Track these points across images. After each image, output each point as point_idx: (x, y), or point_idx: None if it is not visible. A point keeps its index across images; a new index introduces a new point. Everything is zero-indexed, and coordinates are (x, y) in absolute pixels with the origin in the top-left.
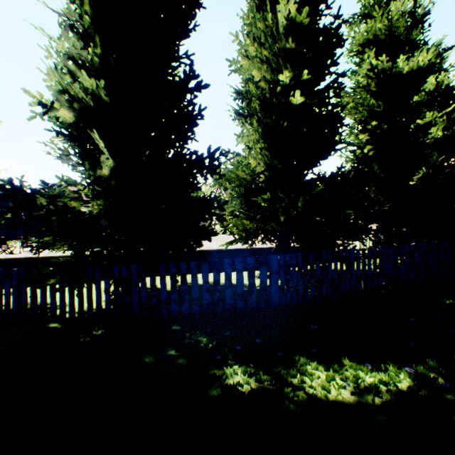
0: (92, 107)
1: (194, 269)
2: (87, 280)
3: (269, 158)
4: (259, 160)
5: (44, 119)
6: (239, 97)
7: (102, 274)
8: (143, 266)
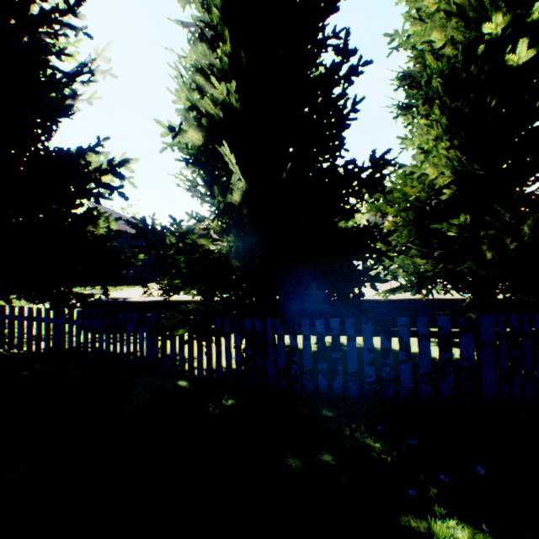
0: (220, 121)
1: (350, 330)
2: (215, 333)
3: (461, 162)
4: (443, 167)
5: (174, 150)
6: (404, 83)
7: (231, 326)
8: (280, 320)
